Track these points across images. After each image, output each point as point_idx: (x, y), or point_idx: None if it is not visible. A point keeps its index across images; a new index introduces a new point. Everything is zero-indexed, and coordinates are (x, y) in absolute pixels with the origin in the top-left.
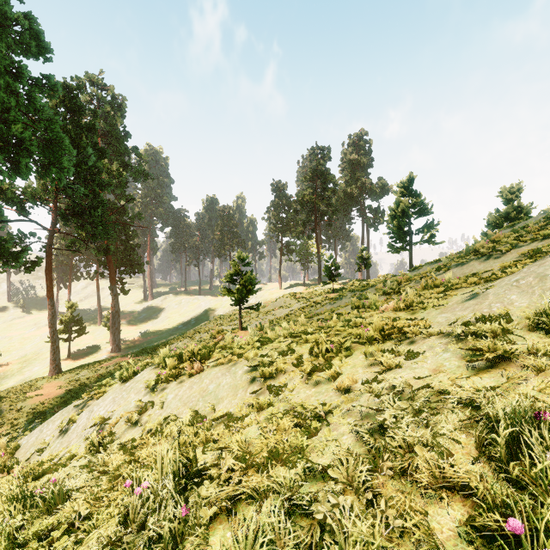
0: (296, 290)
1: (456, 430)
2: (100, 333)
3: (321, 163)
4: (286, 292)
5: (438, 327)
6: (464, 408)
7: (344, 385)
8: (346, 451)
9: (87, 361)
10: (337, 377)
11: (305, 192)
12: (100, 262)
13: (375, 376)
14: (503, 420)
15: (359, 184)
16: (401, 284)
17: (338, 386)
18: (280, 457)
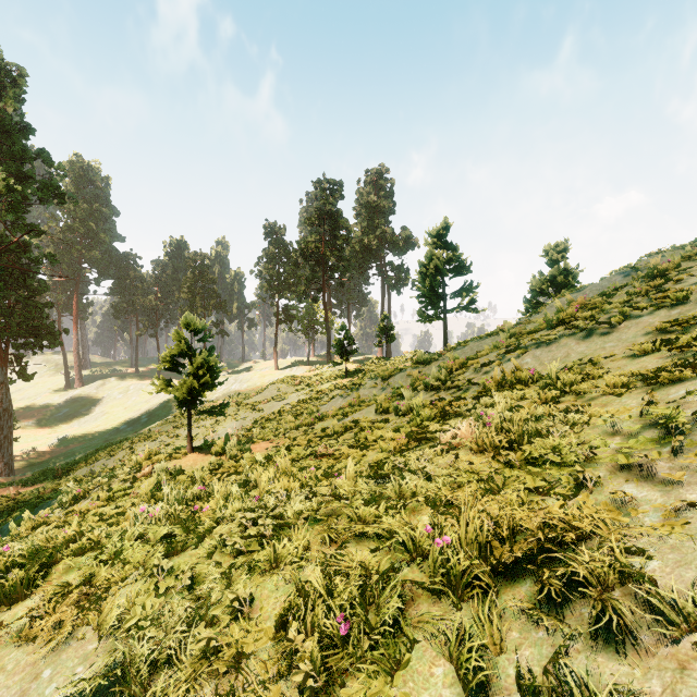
0: (298, 370)
1: None
2: None
3: (331, 202)
4: (283, 374)
5: None
6: None
7: None
8: None
9: None
10: None
11: (309, 238)
12: None
13: None
14: None
15: (379, 234)
16: (453, 372)
17: None
18: None
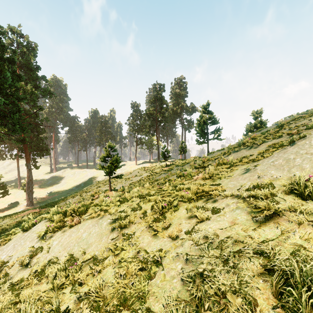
0: (145, 165)
1: (255, 276)
2: (19, 194)
3: (159, 93)
4: (139, 166)
5: (230, 191)
6: (258, 256)
7: (173, 234)
8: (176, 295)
9: (9, 212)
10: (169, 226)
11: (150, 109)
12: (18, 148)
13: (194, 227)
14: (297, 277)
15: (180, 106)
16: (204, 162)
17: (169, 234)
18: (126, 302)
